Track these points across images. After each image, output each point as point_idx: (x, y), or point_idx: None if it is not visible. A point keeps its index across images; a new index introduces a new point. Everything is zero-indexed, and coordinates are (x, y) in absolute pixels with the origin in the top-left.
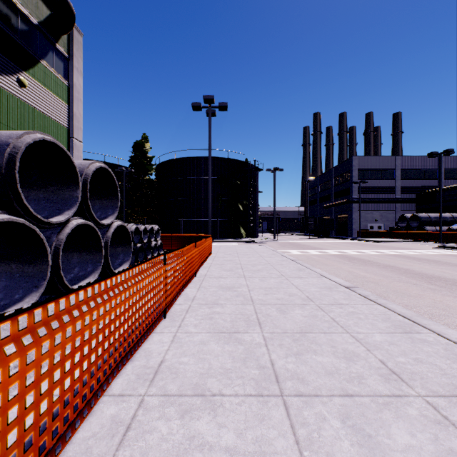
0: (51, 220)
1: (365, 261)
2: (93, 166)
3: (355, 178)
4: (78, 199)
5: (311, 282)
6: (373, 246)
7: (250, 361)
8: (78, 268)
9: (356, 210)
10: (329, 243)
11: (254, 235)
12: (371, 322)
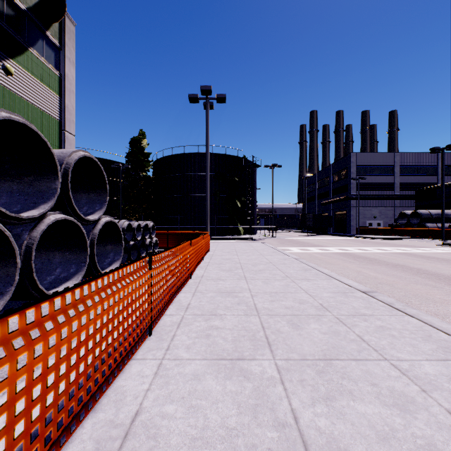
0: (23, 214)
1: (371, 260)
2: (76, 155)
3: (354, 174)
4: (57, 191)
5: (321, 285)
6: (374, 243)
7: (263, 413)
8: (60, 268)
9: (355, 207)
10: (329, 240)
11: (252, 232)
12: (410, 342)
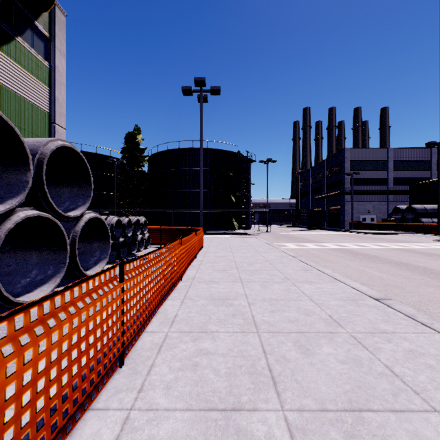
0: None
1: (371, 257)
2: (53, 144)
3: (348, 169)
4: (28, 184)
5: (326, 289)
6: (370, 239)
7: None
8: (37, 270)
9: (349, 202)
10: (324, 235)
11: (247, 227)
12: None
